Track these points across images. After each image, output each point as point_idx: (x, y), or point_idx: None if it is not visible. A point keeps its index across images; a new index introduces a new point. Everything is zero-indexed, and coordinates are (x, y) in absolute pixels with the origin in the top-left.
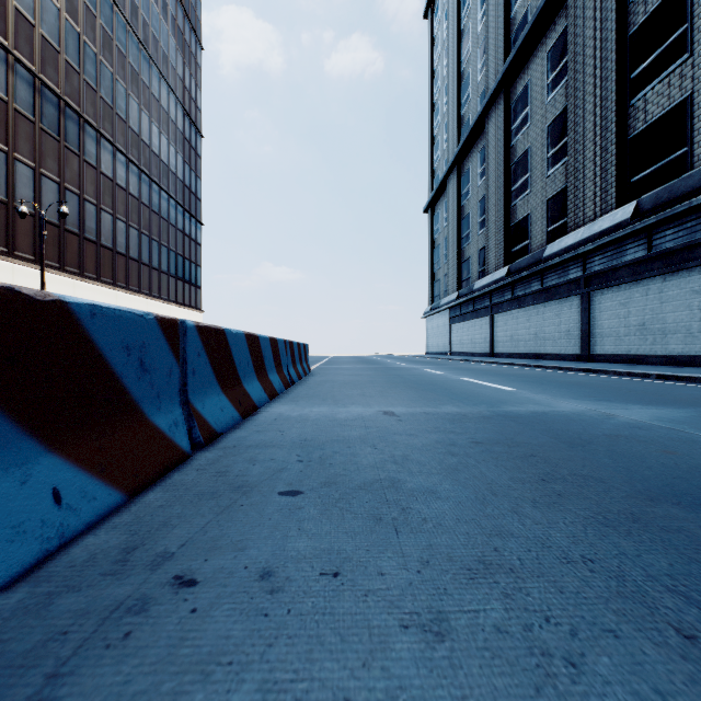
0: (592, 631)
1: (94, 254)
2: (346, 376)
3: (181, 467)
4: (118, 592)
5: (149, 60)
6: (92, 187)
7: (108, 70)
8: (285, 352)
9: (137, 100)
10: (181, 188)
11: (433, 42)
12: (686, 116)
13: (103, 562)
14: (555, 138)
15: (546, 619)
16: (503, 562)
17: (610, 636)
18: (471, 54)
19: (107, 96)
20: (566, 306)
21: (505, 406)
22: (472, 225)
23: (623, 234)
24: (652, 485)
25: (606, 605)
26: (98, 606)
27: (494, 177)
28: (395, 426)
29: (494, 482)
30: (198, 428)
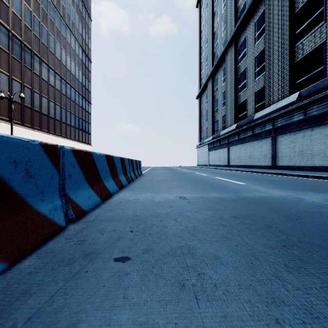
0: None
1: (38, 117)
2: (159, 176)
3: (56, 236)
4: None
5: (65, 25)
6: (37, 85)
7: (45, 29)
8: (128, 164)
9: (59, 44)
10: (81, 87)
11: (200, 18)
12: (323, 51)
13: None
14: (259, 63)
15: None
16: None
17: None
18: (218, 23)
19: (45, 42)
20: (264, 142)
21: (243, 193)
22: (219, 104)
23: (292, 108)
24: None
25: None
26: None
27: (230, 82)
28: (187, 206)
29: (254, 248)
30: (72, 210)
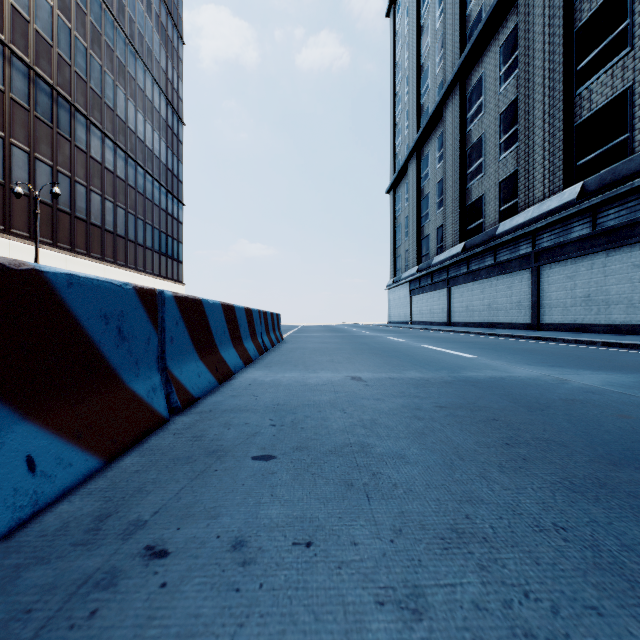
0: (573, 608)
1: (84, 232)
2: (316, 343)
3: (158, 431)
4: (88, 564)
5: (135, 54)
6: (82, 170)
7: (98, 63)
8: (259, 321)
9: (124, 90)
10: (164, 172)
11: (395, 38)
12: (627, 105)
13: (75, 531)
14: (507, 125)
15: (524, 594)
16: (475, 530)
17: (593, 614)
18: (430, 48)
19: (97, 87)
20: (517, 279)
21: (465, 372)
22: (431, 205)
23: (570, 213)
24: (613, 449)
25: (584, 578)
26: (65, 580)
27: (451, 162)
28: (363, 391)
29: (460, 446)
30: (176, 394)
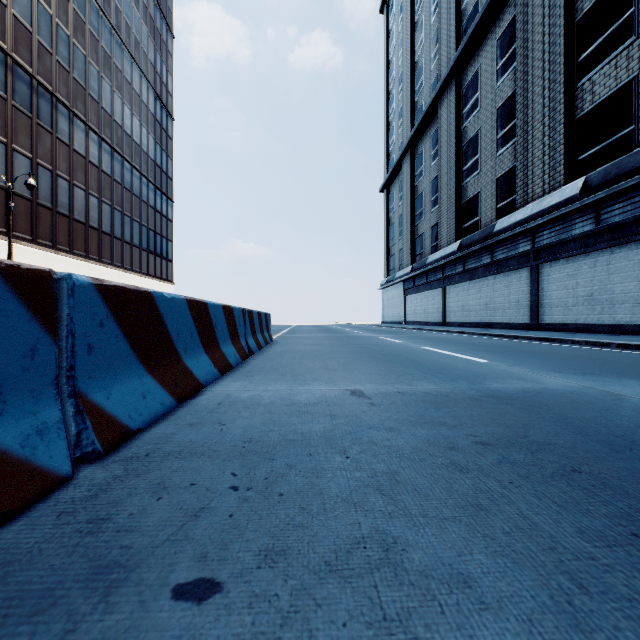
0: None
1: (67, 228)
2: (308, 345)
3: (37, 506)
4: None
5: (121, 45)
6: (65, 164)
7: (81, 52)
8: (243, 321)
9: (109, 82)
10: (152, 167)
11: (388, 34)
12: (633, 96)
13: None
14: (505, 120)
15: None
16: None
17: None
18: (424, 44)
19: (80, 77)
20: (516, 278)
21: (487, 383)
22: (425, 203)
23: (572, 209)
24: None
25: None
26: None
27: (446, 158)
28: (368, 414)
29: (559, 544)
30: (93, 430)
